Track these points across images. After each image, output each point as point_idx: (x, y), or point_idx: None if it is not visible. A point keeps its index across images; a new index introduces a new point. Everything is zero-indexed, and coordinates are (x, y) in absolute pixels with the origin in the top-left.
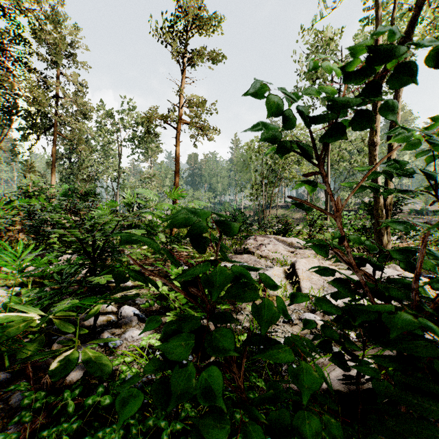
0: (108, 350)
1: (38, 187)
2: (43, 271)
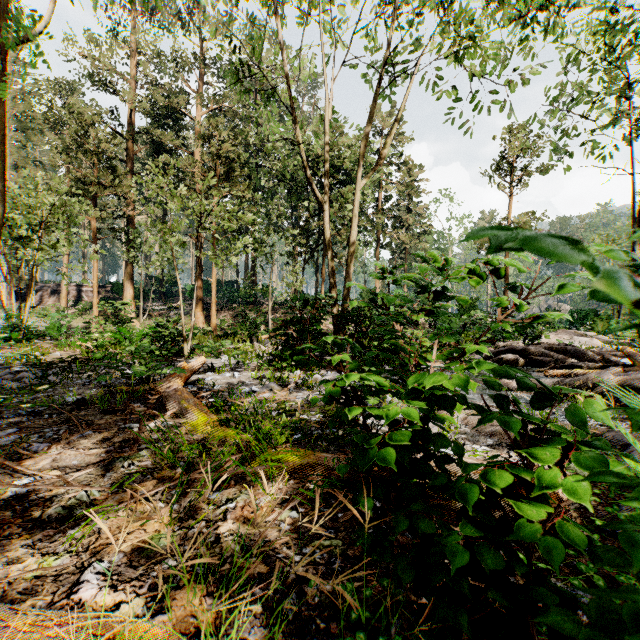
0: None
1: None
2: None
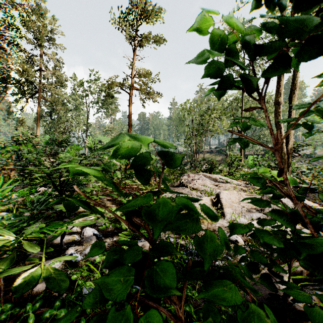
0: (71, 264)
1: (26, 137)
2: (26, 199)
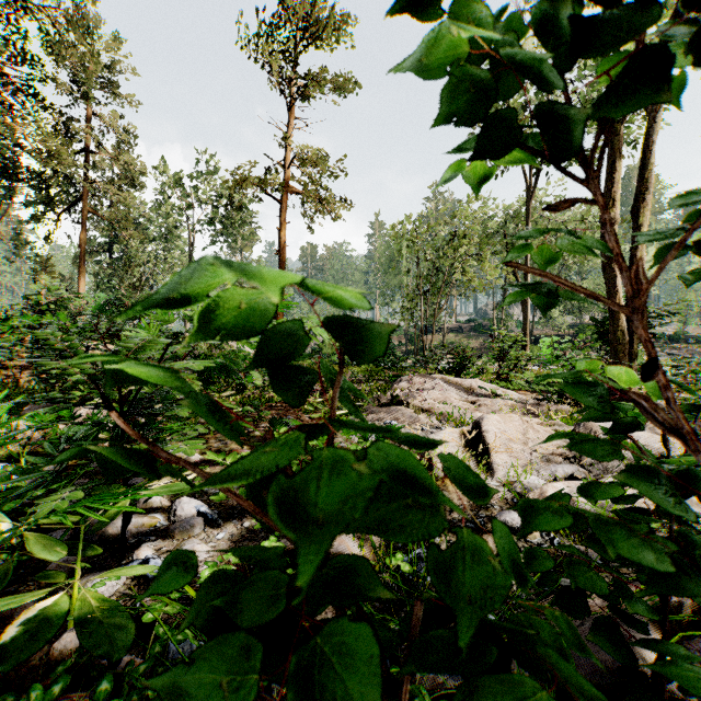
0: (145, 584)
1: (56, 297)
2: (52, 434)
